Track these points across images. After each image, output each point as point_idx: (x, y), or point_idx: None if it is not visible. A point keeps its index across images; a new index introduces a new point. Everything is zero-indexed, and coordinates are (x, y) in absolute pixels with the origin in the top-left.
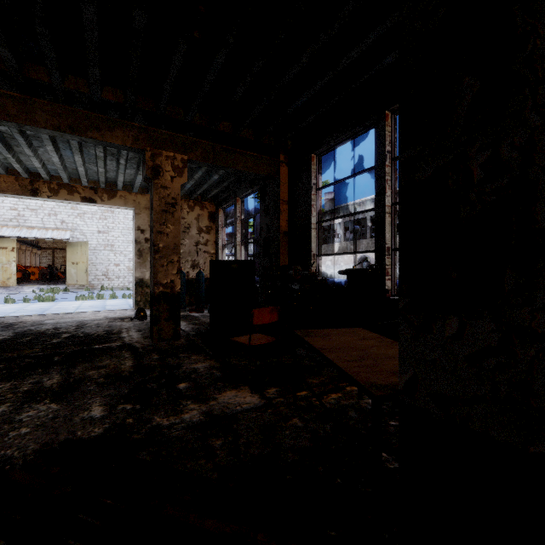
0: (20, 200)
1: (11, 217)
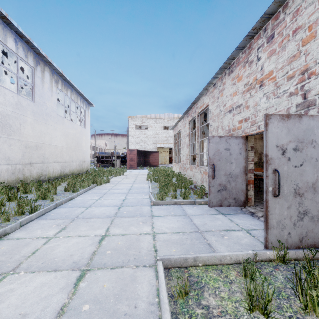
0: (167, 133)
1: (165, 140)
